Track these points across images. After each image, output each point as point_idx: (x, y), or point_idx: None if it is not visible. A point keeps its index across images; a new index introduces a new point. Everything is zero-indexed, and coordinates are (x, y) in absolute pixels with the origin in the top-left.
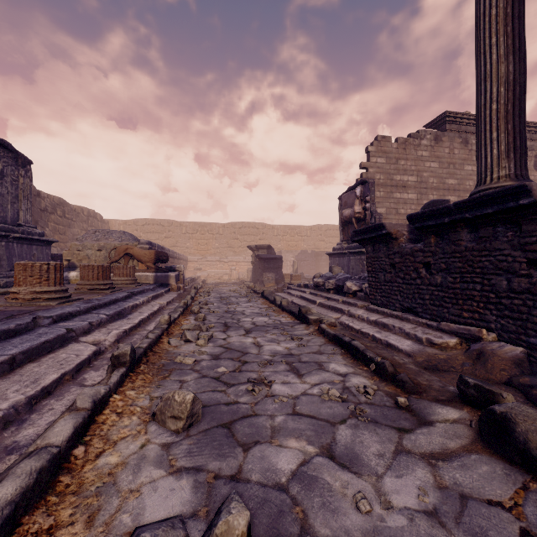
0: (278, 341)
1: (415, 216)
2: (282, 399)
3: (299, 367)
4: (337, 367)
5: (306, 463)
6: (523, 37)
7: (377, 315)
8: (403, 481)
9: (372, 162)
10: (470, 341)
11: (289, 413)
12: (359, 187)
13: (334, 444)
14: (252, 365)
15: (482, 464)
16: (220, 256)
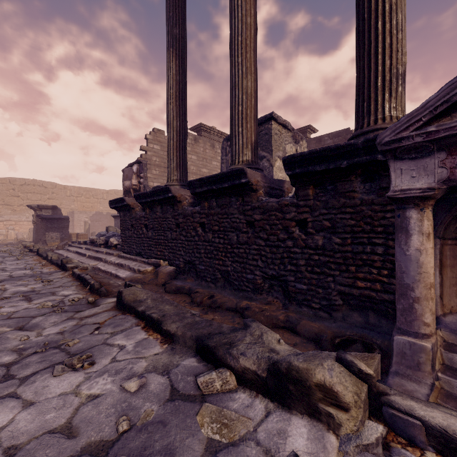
0: (27, 284)
1: (137, 195)
2: (2, 314)
3: (33, 296)
4: (66, 292)
5: None
6: (185, 110)
7: (122, 259)
8: (58, 327)
9: (150, 147)
10: (157, 267)
11: (4, 319)
12: (136, 165)
13: (27, 324)
14: None
15: (107, 313)
16: None
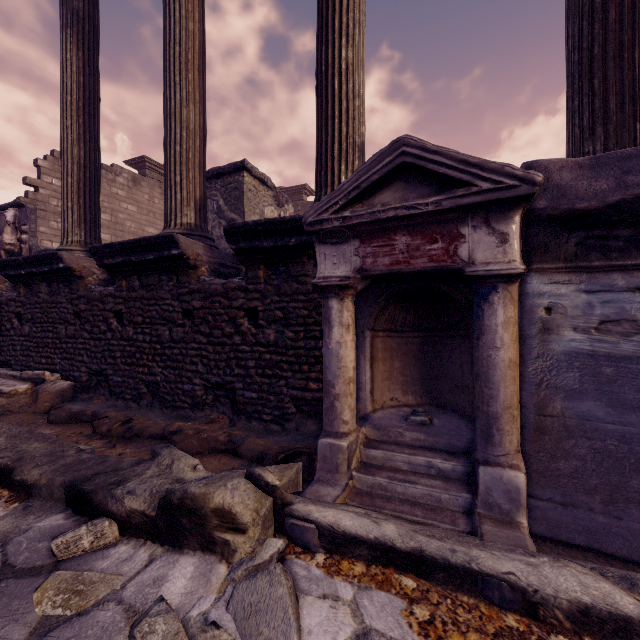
0: None
1: None
2: None
3: None
4: None
5: None
6: (95, 133)
7: None
8: None
9: (44, 181)
10: (38, 384)
11: None
12: (12, 210)
13: None
14: None
15: None
16: None
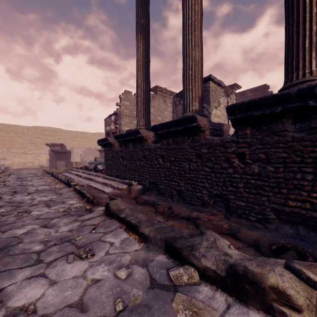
0: (47, 196)
1: (116, 136)
2: (33, 216)
3: (51, 204)
4: (72, 202)
5: (32, 230)
6: (149, 76)
7: (106, 180)
8: (68, 226)
9: (122, 103)
10: (130, 186)
11: (34, 219)
12: (113, 116)
13: (49, 223)
14: (23, 207)
15: (99, 218)
16: (24, 149)
